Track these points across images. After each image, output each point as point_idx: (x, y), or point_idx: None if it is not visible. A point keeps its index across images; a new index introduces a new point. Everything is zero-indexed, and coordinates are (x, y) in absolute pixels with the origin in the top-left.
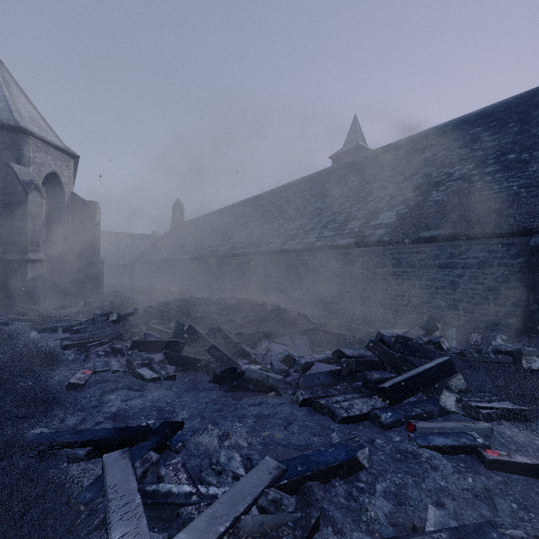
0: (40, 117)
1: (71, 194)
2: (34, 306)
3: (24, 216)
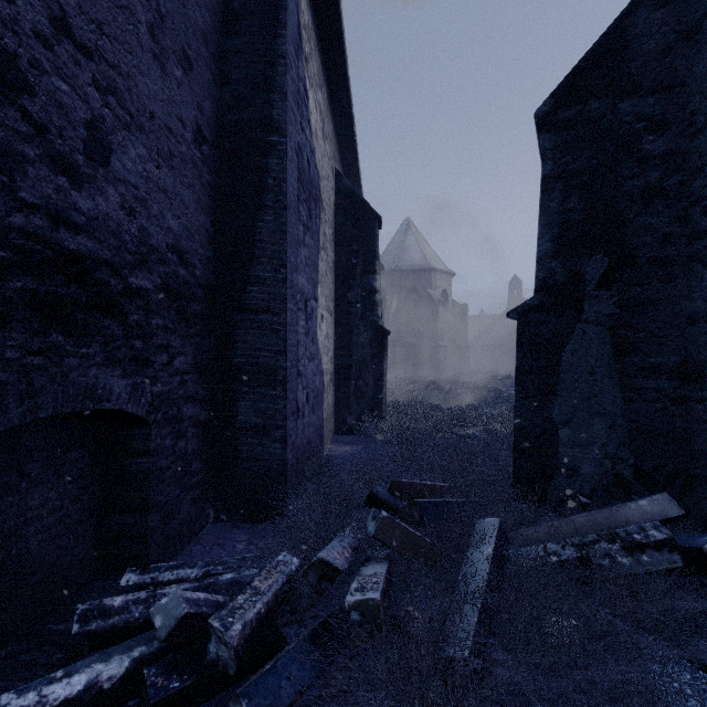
0: (434, 254)
1: (451, 301)
2: (442, 373)
3: (436, 321)
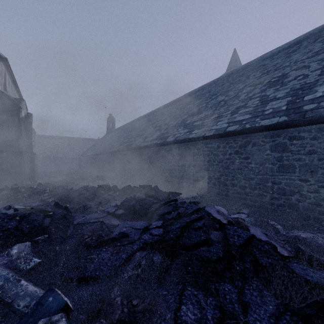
0: None
1: None
2: None
3: None
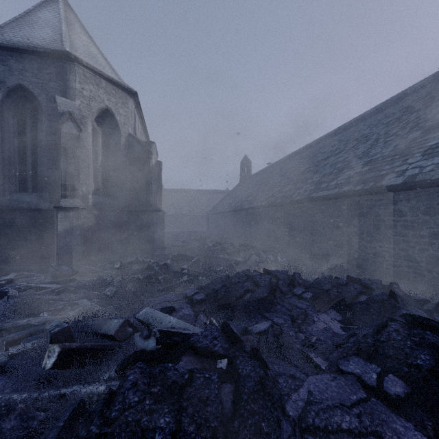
0: (100, 56)
1: (128, 136)
2: (65, 267)
3: (60, 154)
